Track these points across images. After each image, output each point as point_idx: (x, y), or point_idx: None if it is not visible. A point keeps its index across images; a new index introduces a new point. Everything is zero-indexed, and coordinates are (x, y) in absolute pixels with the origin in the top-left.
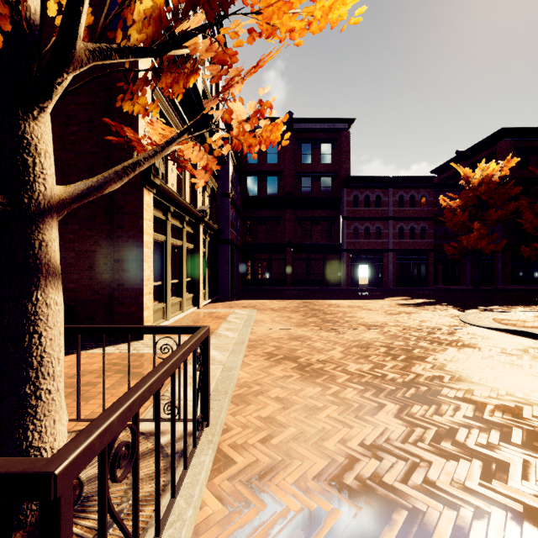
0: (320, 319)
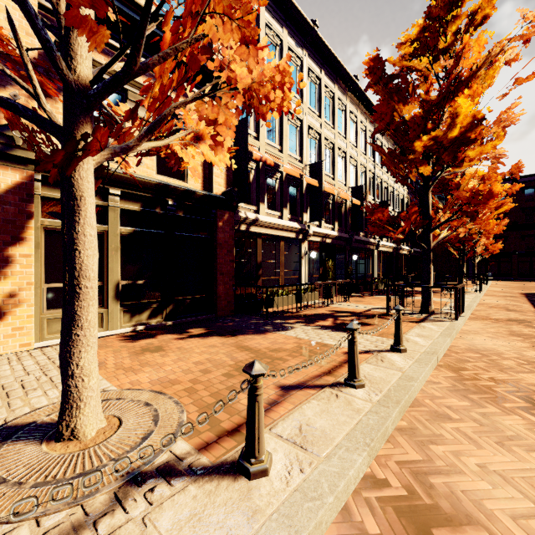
0: (519, 284)
